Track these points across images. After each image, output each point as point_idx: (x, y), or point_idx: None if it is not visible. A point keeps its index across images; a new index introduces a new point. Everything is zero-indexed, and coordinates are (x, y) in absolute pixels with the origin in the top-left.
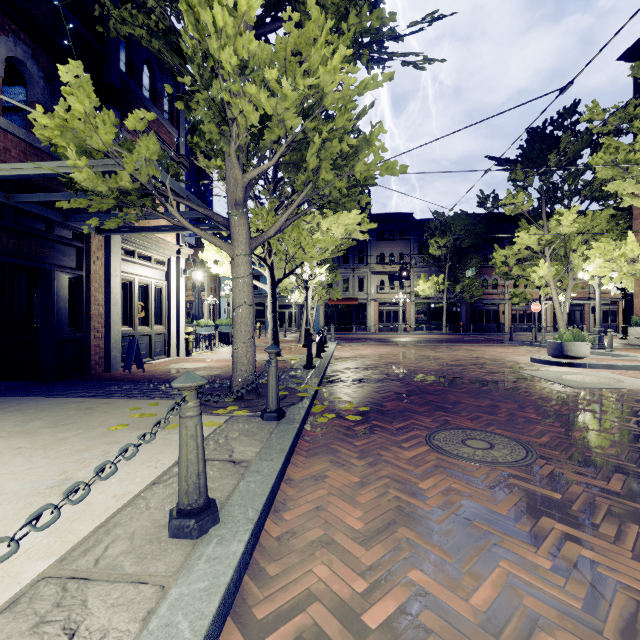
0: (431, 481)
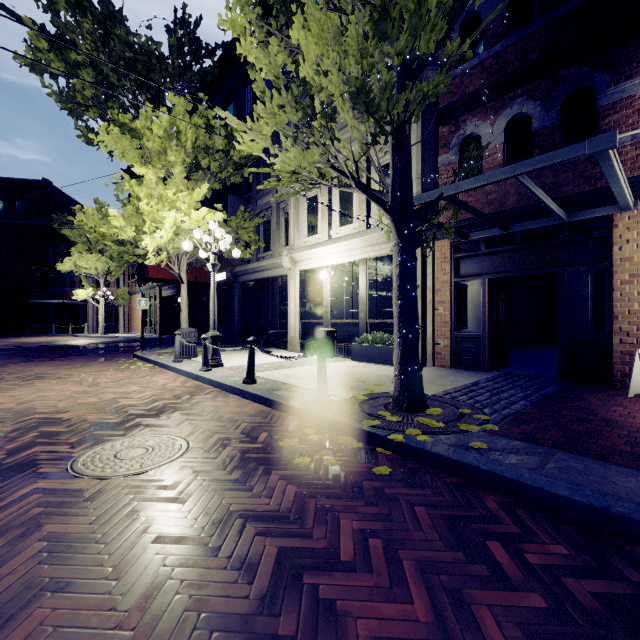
0: (179, 419)
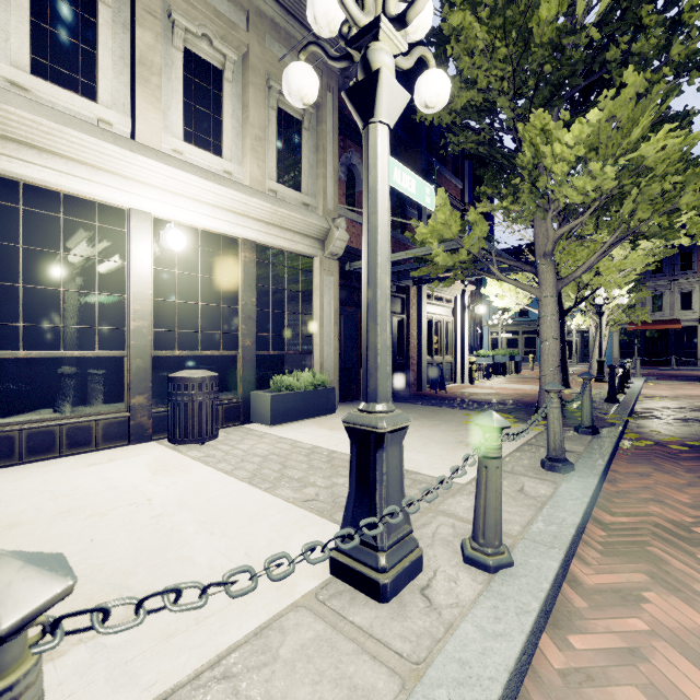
0: None
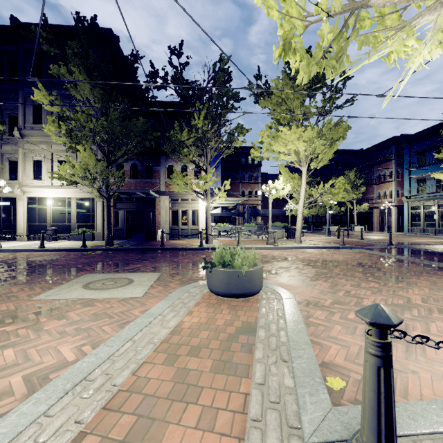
0: (37, 255)
